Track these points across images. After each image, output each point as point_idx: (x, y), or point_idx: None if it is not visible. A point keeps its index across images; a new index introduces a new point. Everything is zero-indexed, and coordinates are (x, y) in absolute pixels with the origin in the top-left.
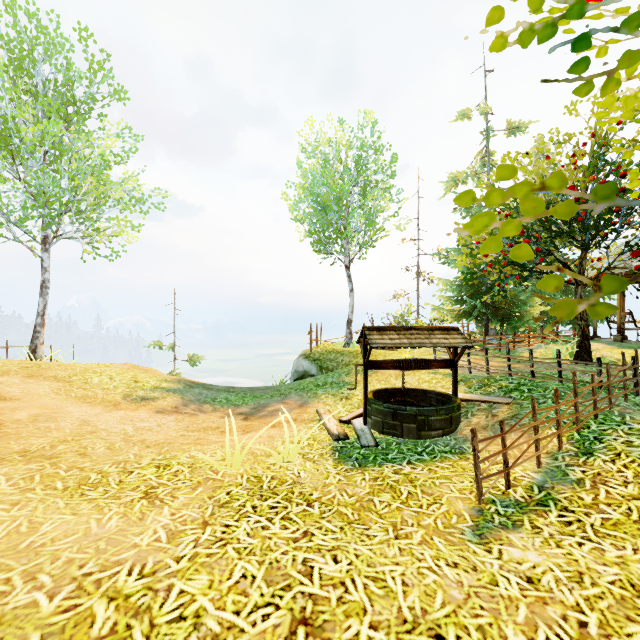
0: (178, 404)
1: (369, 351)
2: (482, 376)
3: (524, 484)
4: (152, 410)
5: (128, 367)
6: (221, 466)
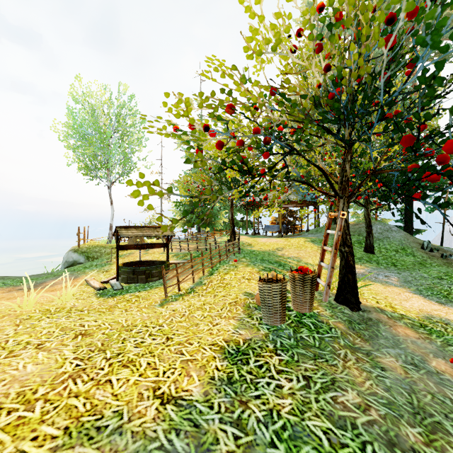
0: None
1: (119, 239)
2: (186, 252)
3: (186, 289)
4: None
5: None
6: (18, 308)
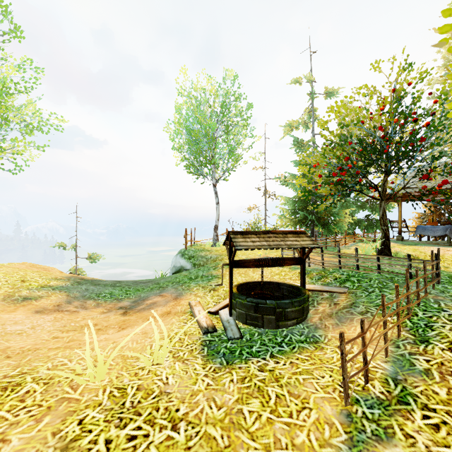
0: (61, 302)
1: (234, 252)
2: (319, 269)
3: (379, 376)
4: (31, 310)
5: (26, 266)
6: (82, 380)
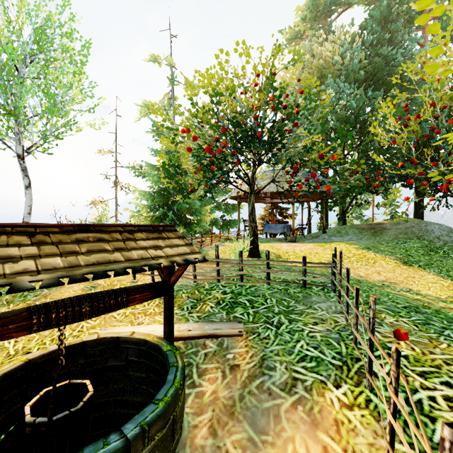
0: None
1: None
2: (190, 285)
3: None
4: None
5: None
6: None
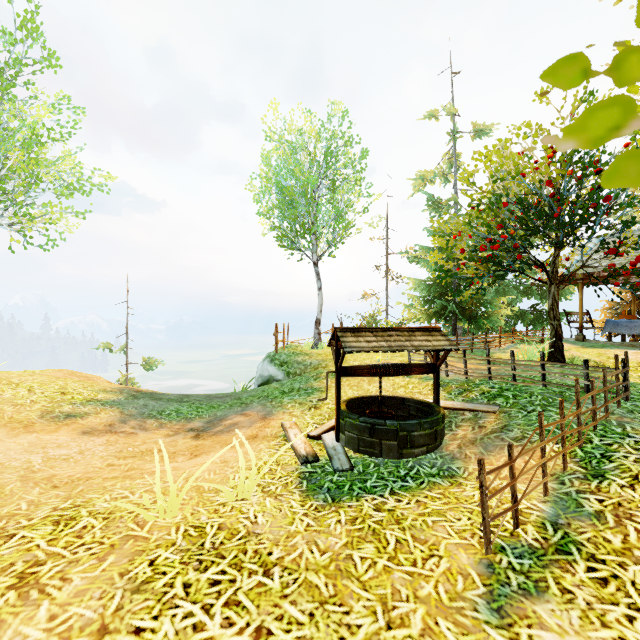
0: (114, 421)
1: (342, 356)
2: (460, 380)
3: (534, 520)
4: (77, 431)
5: (63, 374)
6: (149, 515)
